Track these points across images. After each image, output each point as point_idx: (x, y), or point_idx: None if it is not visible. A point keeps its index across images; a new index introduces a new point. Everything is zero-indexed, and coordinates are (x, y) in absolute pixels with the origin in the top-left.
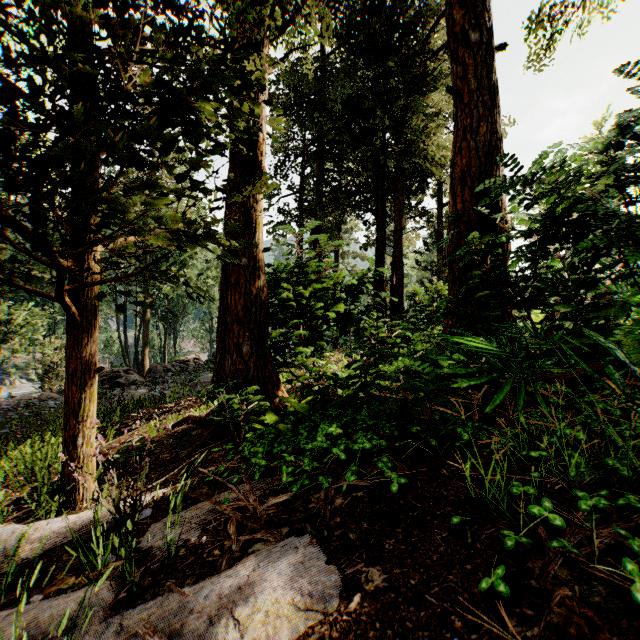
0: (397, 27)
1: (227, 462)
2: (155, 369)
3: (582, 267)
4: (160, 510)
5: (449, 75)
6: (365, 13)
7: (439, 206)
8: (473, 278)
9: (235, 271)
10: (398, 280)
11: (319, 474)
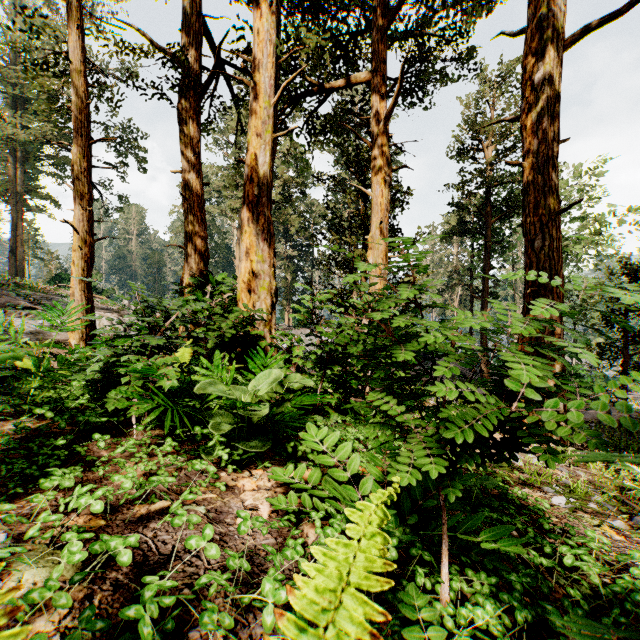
0: None
1: None
2: None
3: None
4: None
5: None
6: None
7: None
8: None
9: None
10: None
11: None
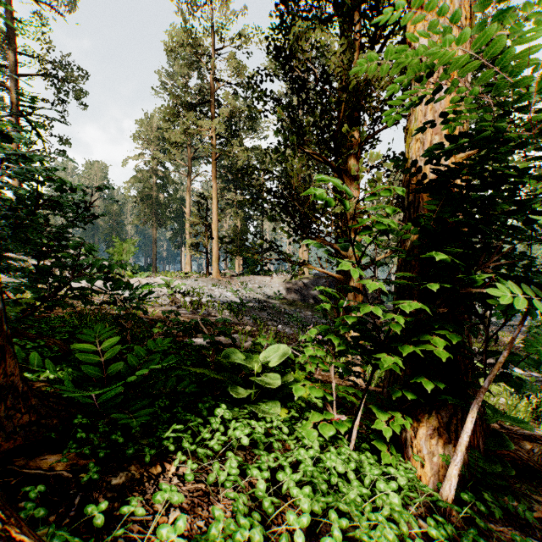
0: None
1: None
2: None
3: None
4: None
5: None
6: None
7: None
8: None
9: None
10: None
11: None
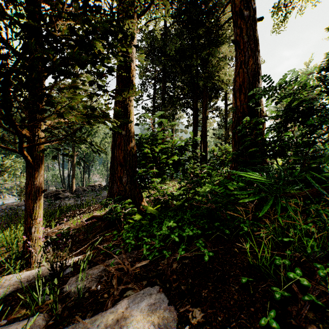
0: (204, 12)
1: (114, 241)
2: (78, 190)
3: (306, 135)
4: (76, 268)
5: (230, 37)
6: (187, 5)
7: (225, 105)
8: (246, 142)
9: (119, 138)
10: (204, 143)
11: (164, 249)
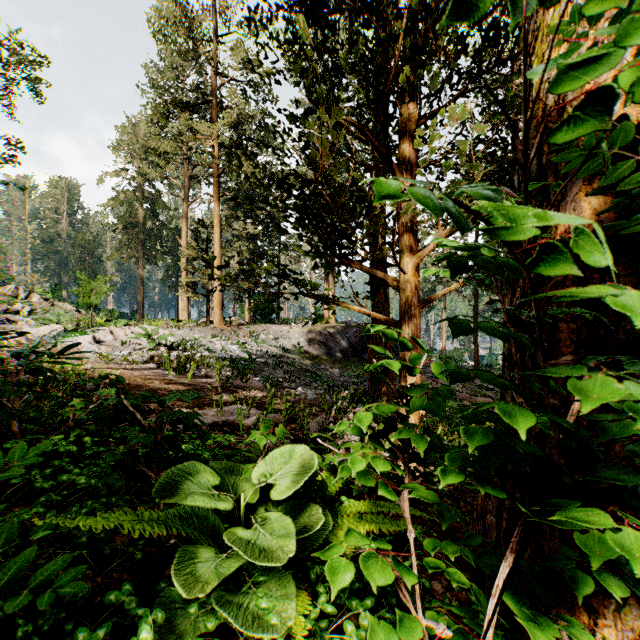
0: None
1: None
2: None
3: None
4: None
5: None
6: None
7: None
8: None
9: None
10: None
11: None
